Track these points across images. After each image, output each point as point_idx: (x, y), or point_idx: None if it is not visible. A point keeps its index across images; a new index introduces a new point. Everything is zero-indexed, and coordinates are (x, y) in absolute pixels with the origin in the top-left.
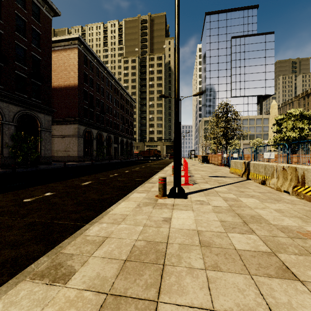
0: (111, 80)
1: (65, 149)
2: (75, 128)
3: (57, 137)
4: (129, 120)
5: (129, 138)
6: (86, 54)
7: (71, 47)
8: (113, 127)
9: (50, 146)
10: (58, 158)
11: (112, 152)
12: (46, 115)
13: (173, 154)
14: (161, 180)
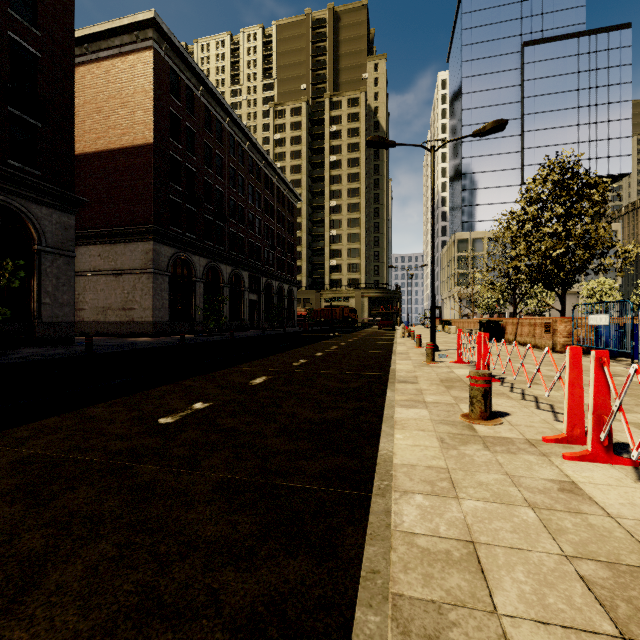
0: (242, 143)
1: (124, 305)
2: (146, 250)
3: (105, 275)
4: (284, 240)
5: (285, 281)
6: (176, 69)
7: (138, 49)
8: (248, 254)
9: (70, 294)
10: (107, 326)
11: (246, 312)
12: (57, 212)
13: None
14: None
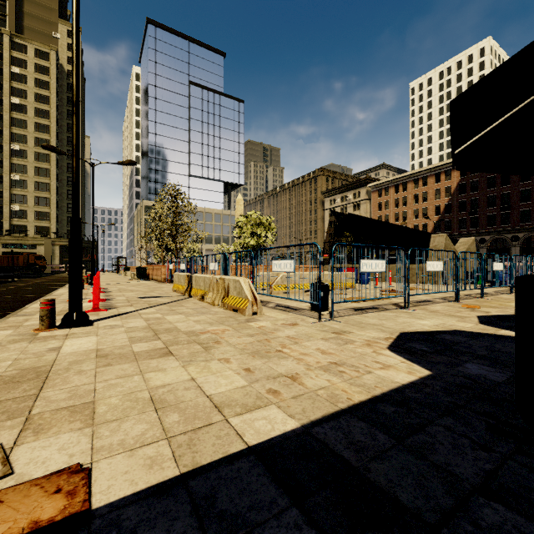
0: None
1: None
2: None
3: None
4: None
5: None
6: None
7: None
8: None
9: None
10: None
11: None
12: None
13: (69, 264)
14: (45, 304)
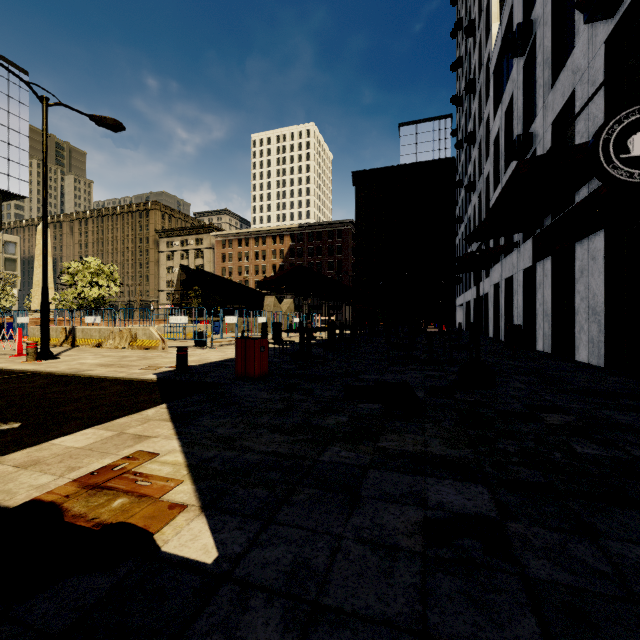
0: None
1: None
2: None
3: None
4: None
5: None
6: None
7: None
8: None
9: None
10: None
11: None
12: None
13: (43, 318)
14: (34, 344)
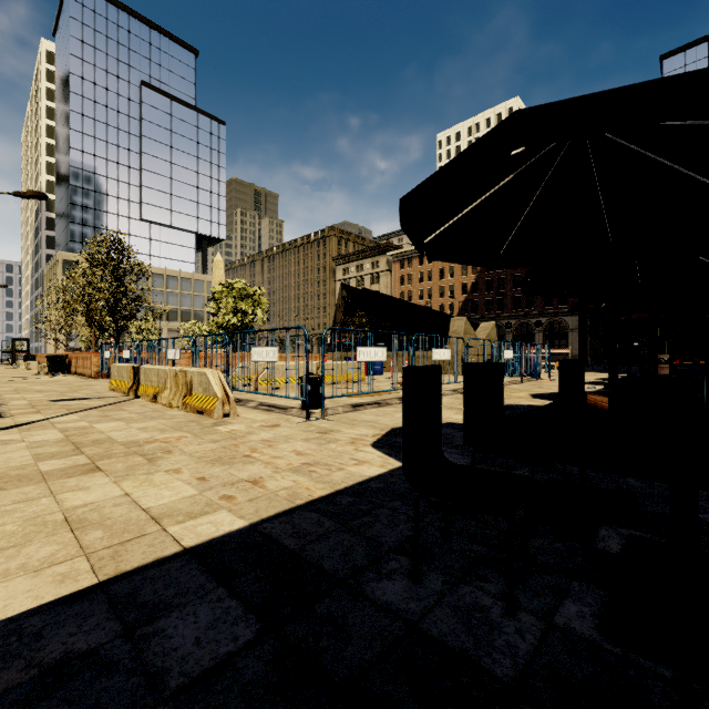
0: None
1: None
2: None
3: None
4: None
5: None
6: None
7: None
8: None
9: None
10: None
11: None
12: None
13: None
14: None
